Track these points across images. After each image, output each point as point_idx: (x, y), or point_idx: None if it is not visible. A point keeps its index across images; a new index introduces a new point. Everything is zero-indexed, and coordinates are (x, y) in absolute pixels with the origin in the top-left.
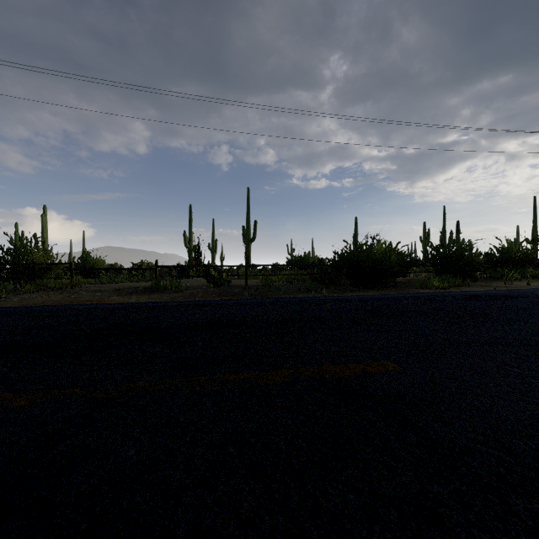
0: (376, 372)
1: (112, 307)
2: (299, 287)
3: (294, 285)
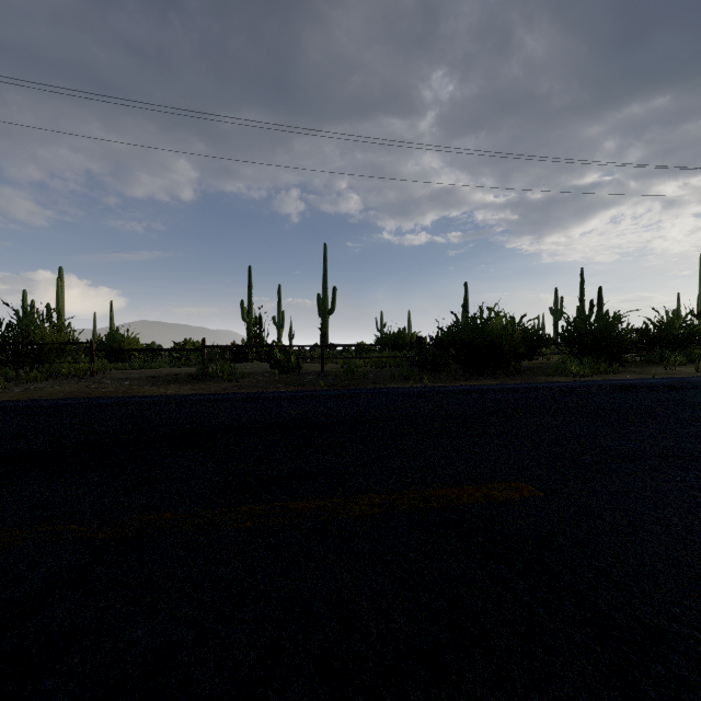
0: (505, 499)
1: (142, 402)
2: (392, 374)
3: (385, 371)
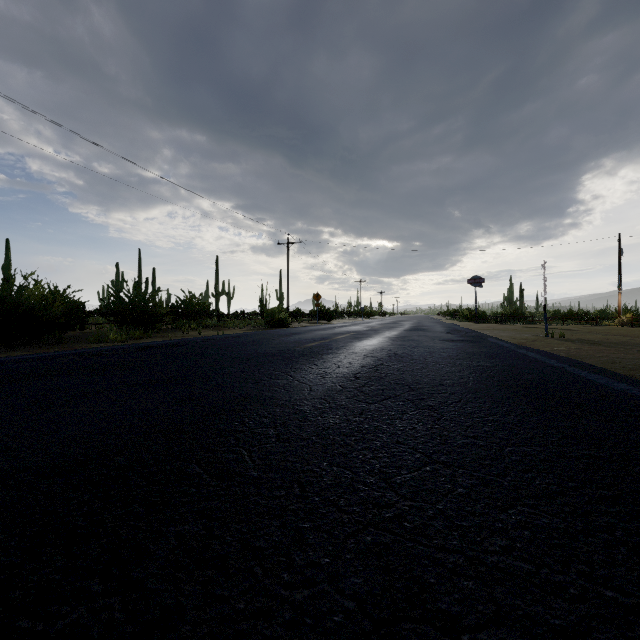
0: None
1: None
2: None
3: None
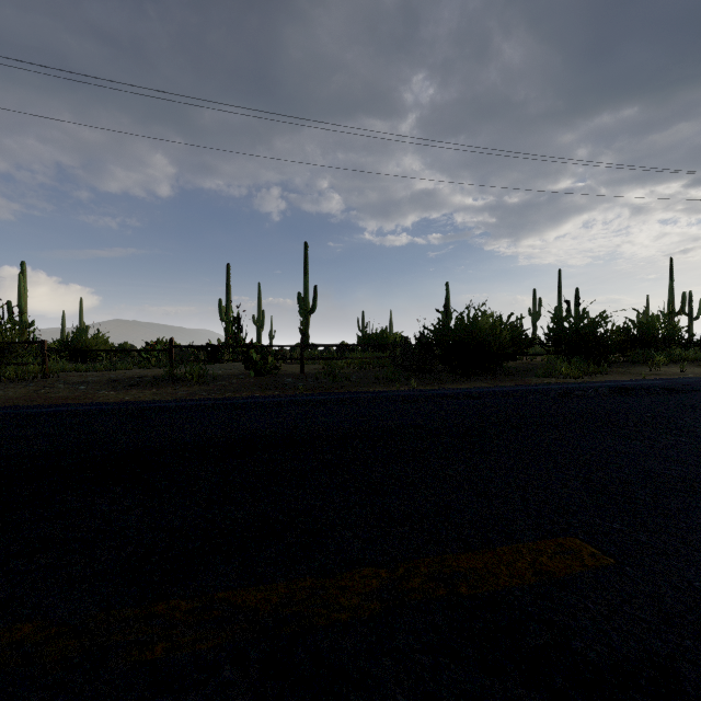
0: (564, 574)
1: (89, 411)
2: (376, 376)
3: (369, 372)
